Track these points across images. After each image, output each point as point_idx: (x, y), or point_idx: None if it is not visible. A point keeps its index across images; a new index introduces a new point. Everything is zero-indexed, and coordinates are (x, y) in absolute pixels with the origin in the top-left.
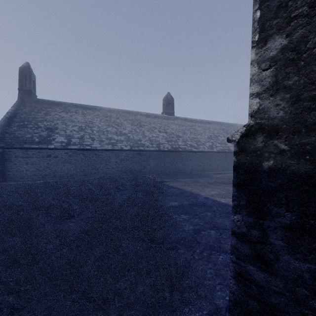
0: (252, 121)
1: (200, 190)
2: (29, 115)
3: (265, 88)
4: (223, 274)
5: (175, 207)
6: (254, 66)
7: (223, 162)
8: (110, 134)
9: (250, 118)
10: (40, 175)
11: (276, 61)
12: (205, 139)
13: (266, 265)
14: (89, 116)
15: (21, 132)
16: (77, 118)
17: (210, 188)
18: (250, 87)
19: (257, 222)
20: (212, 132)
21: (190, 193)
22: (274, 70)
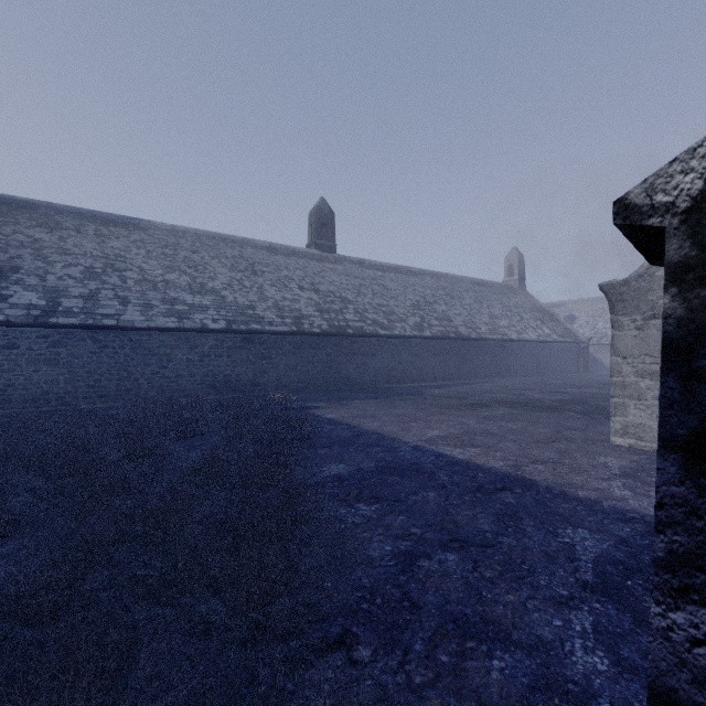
0: None
1: (400, 427)
2: None
3: None
4: None
5: (340, 479)
6: None
7: (446, 361)
8: (173, 290)
9: None
10: None
11: None
12: (405, 310)
13: None
14: (115, 243)
15: None
16: (80, 246)
17: (424, 422)
18: None
19: None
20: (420, 293)
21: (378, 438)
22: None
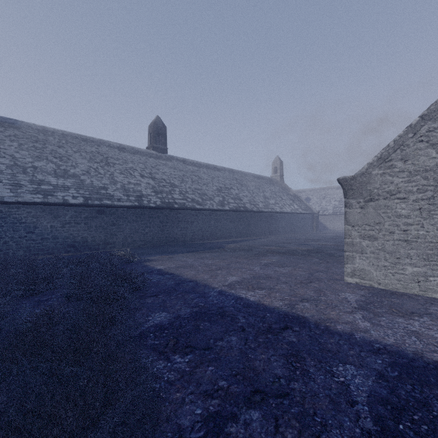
0: None
1: (209, 275)
2: None
3: None
4: None
5: (161, 328)
6: None
7: (238, 225)
8: (40, 174)
9: None
10: None
11: None
12: (213, 192)
13: None
14: None
15: None
16: None
17: (225, 269)
18: None
19: None
20: (222, 182)
21: (193, 285)
22: None
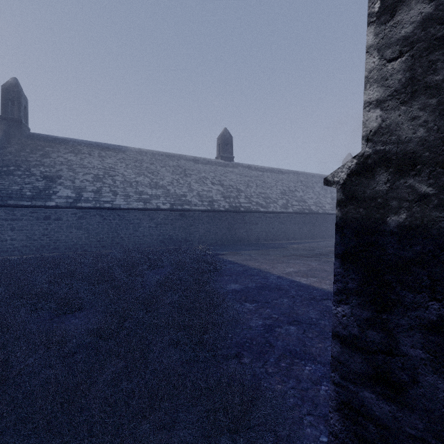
0: (368, 148)
1: (271, 266)
2: (18, 157)
3: (392, 91)
4: (312, 396)
5: (236, 291)
6: (372, 55)
7: (302, 227)
8: (141, 186)
9: (365, 144)
10: (34, 246)
11: (412, 43)
12: (276, 195)
13: (394, 391)
14: (109, 160)
15: (5, 182)
16: (91, 163)
17: (285, 263)
18: (365, 91)
19: (378, 318)
20: (286, 185)
21: (258, 271)
22: (409, 60)
